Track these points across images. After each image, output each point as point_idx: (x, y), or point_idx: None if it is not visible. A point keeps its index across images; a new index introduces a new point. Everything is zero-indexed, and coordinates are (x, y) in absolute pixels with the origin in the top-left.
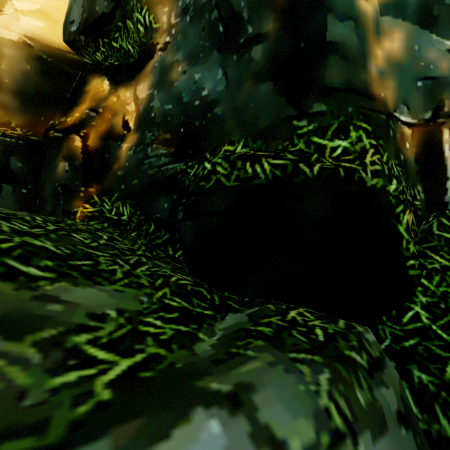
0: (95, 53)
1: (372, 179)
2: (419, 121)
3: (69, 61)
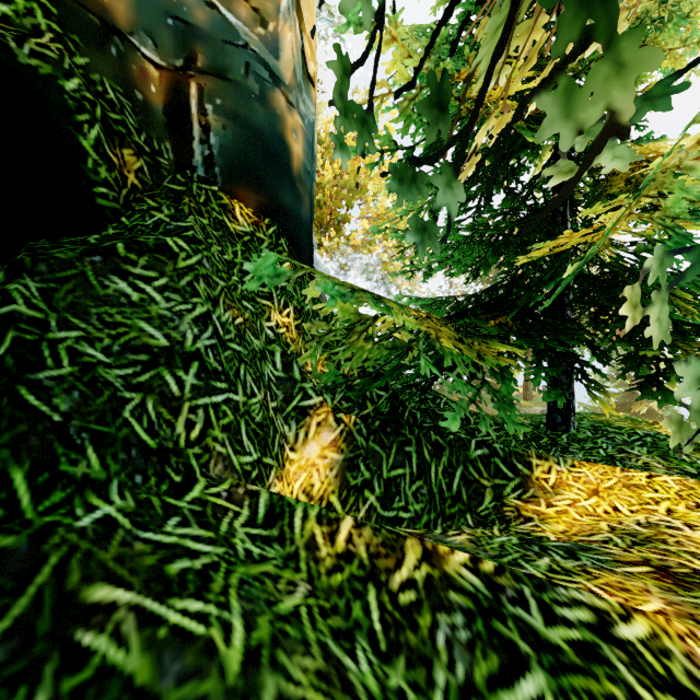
0: None
1: (30, 57)
2: (169, 66)
3: None
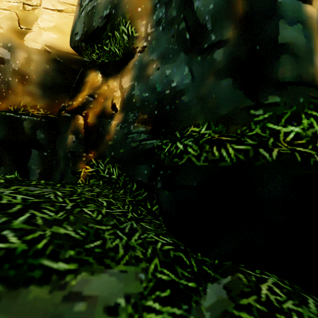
0: (92, 54)
1: None
2: None
3: (74, 61)
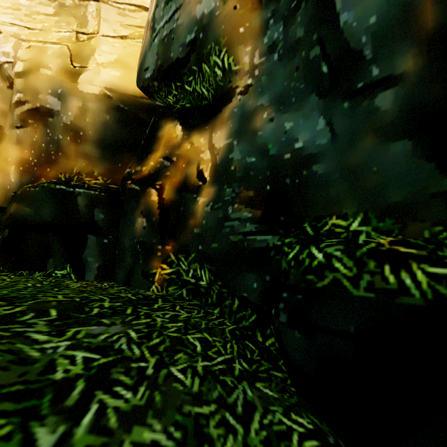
0: (167, 96)
1: None
2: None
3: (143, 107)
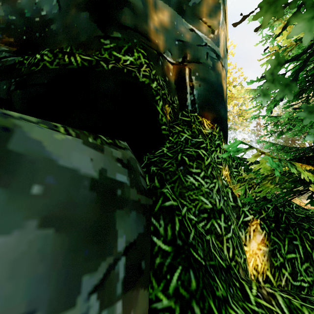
0: None
1: (142, 78)
2: (176, 62)
3: None
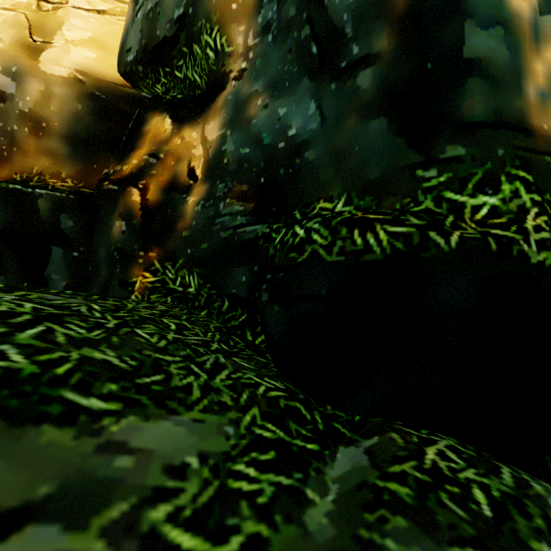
0: (155, 85)
1: (538, 253)
2: None
3: (125, 97)
